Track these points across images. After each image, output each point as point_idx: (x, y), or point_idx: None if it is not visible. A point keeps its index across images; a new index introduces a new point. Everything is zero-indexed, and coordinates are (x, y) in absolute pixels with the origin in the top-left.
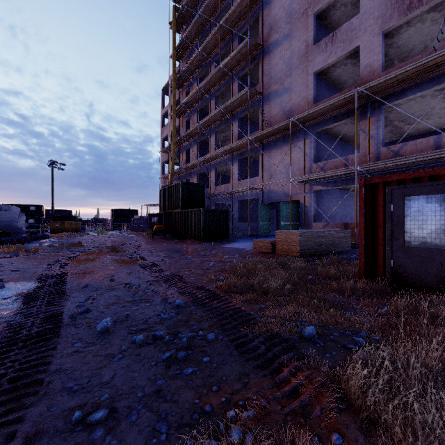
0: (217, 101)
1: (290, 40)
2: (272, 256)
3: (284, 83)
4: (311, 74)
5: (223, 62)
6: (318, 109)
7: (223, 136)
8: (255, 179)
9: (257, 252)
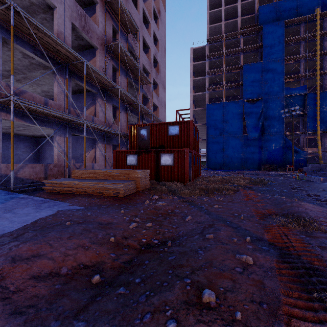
0: None
1: None
2: (144, 193)
3: None
4: None
5: None
6: (46, 34)
7: None
8: None
9: (122, 198)
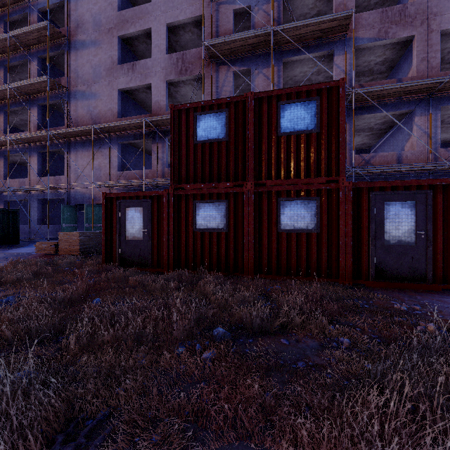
0: (11, 74)
1: (98, 49)
2: (54, 256)
3: (91, 87)
4: (116, 90)
5: (14, 32)
6: (118, 124)
7: (21, 119)
8: (60, 177)
9: (41, 255)
